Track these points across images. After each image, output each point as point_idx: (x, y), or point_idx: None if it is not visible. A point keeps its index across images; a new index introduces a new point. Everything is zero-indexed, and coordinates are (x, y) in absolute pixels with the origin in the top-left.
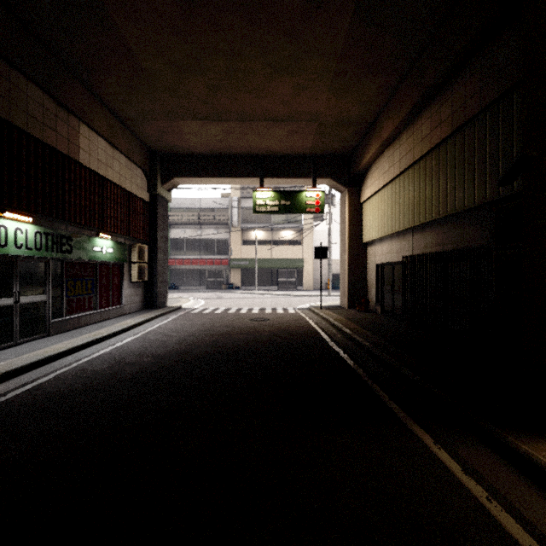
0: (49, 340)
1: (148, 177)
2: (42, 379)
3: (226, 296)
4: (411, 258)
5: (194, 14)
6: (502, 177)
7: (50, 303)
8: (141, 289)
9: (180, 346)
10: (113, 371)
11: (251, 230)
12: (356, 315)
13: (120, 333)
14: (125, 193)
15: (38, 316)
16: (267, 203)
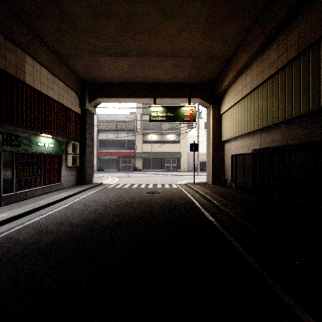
0: None
1: (79, 98)
2: None
3: (132, 175)
4: (260, 150)
5: None
6: None
7: (2, 182)
8: (75, 171)
9: (93, 215)
10: (33, 240)
11: (148, 134)
12: (218, 189)
13: (54, 204)
14: (63, 107)
15: None
16: (158, 115)
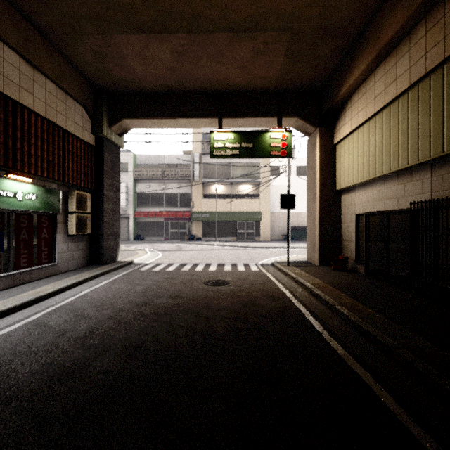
0: None
1: (91, 117)
2: None
3: (186, 247)
4: (432, 203)
5: None
6: None
7: None
8: (84, 243)
9: (76, 350)
10: None
11: (211, 185)
12: (335, 276)
13: (17, 311)
14: (57, 129)
15: None
16: (226, 145)
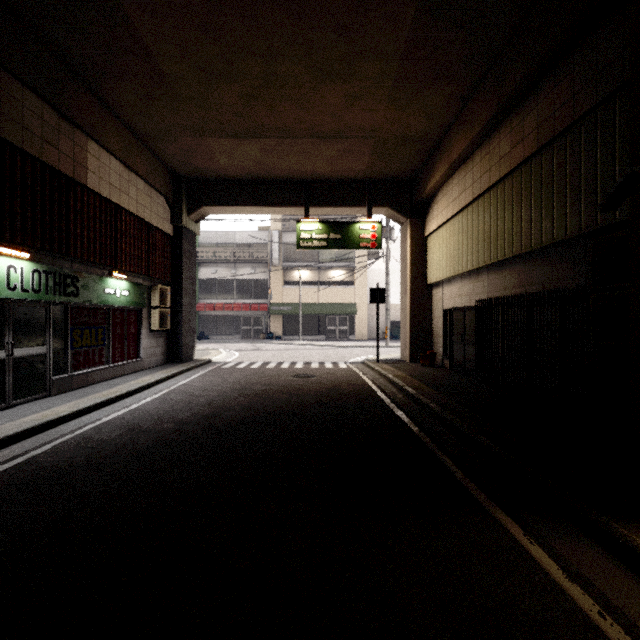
0: (50, 402)
1: (171, 206)
2: (36, 450)
3: (265, 347)
4: (487, 302)
5: (225, 6)
6: (604, 200)
7: (52, 356)
8: (163, 339)
9: (208, 409)
10: (125, 440)
11: (294, 270)
12: (419, 370)
13: (136, 393)
14: (144, 224)
15: (37, 373)
16: (313, 237)
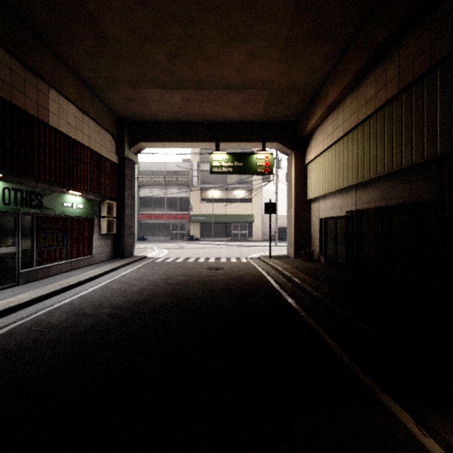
0: (17, 290)
1: (116, 141)
2: None
3: (187, 246)
4: (355, 212)
5: None
6: None
7: (20, 254)
8: (110, 241)
9: (139, 296)
10: (69, 324)
11: (208, 190)
12: (302, 264)
13: (86, 282)
14: (95, 154)
15: (7, 267)
16: (222, 164)
